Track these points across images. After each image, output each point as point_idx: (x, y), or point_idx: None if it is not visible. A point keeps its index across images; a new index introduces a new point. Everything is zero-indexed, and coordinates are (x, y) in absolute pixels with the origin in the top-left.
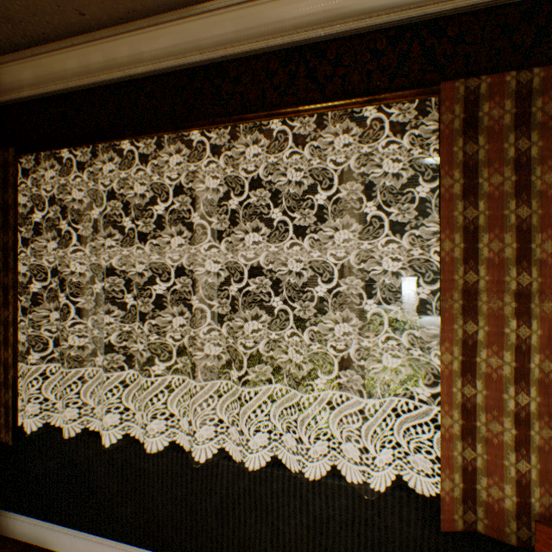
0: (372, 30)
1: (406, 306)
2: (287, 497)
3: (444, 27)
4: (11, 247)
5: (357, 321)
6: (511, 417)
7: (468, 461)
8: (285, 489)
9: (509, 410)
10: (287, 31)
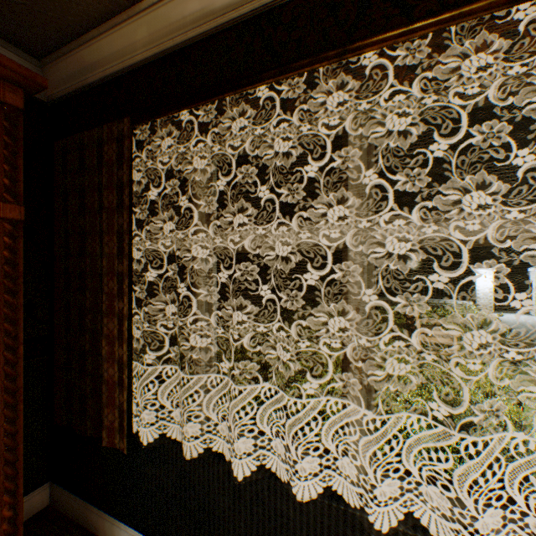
0: None
1: (481, 301)
2: None
3: None
4: (125, 231)
5: None
6: None
7: None
8: None
9: None
10: None
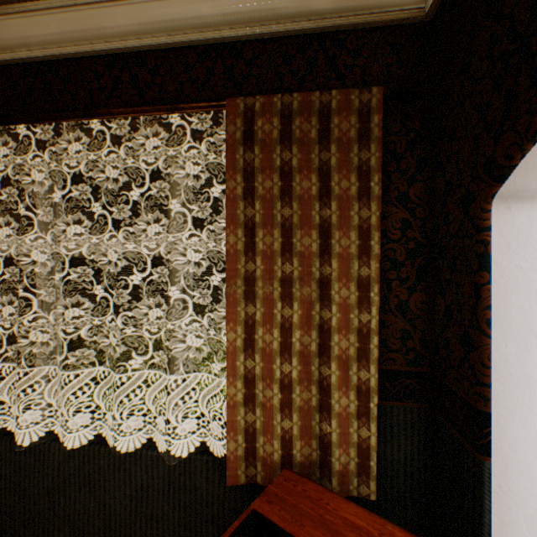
0: (184, 46)
1: None
2: (113, 471)
3: (242, 50)
4: None
5: (182, 306)
6: (279, 383)
7: (251, 423)
8: (112, 464)
9: (277, 377)
10: (109, 38)
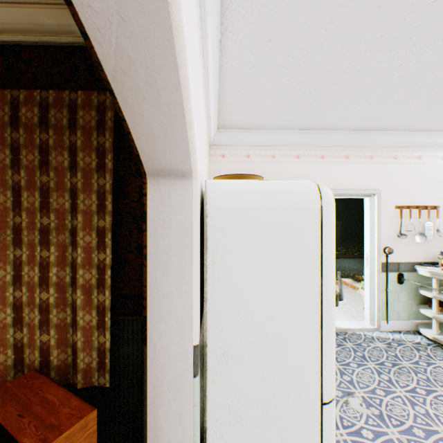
0: None
1: None
2: None
3: (21, 52)
4: None
5: None
6: (39, 307)
7: (20, 340)
8: None
9: (38, 303)
10: None
